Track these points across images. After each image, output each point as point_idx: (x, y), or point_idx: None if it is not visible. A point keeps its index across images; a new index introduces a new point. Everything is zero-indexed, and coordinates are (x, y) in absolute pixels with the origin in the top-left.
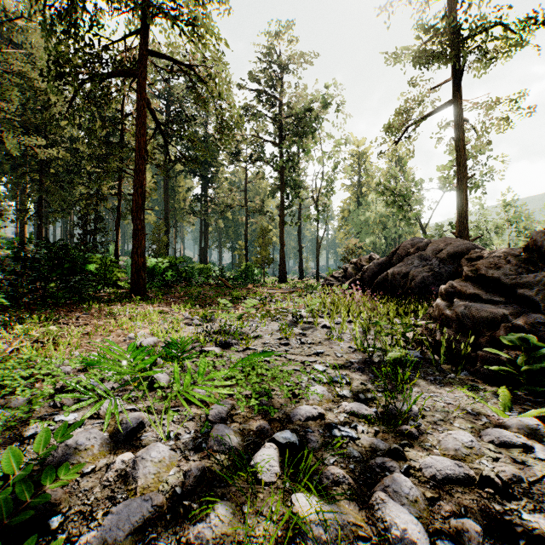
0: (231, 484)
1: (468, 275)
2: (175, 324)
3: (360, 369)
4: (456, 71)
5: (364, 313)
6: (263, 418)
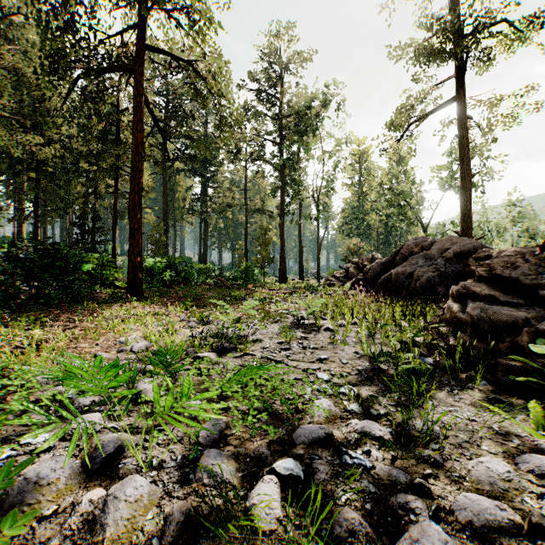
0: (221, 533)
1: (482, 275)
2: (170, 327)
3: (369, 378)
4: (459, 68)
5: (370, 315)
6: (262, 440)
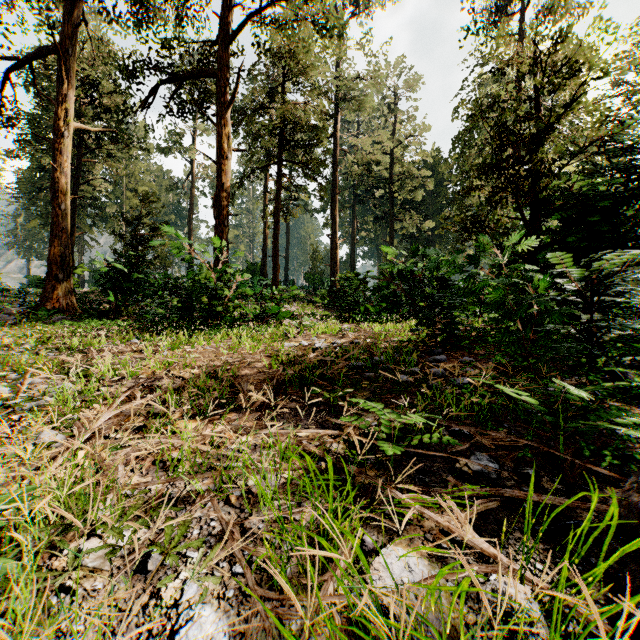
0: None
1: None
2: None
3: None
4: None
5: None
6: None
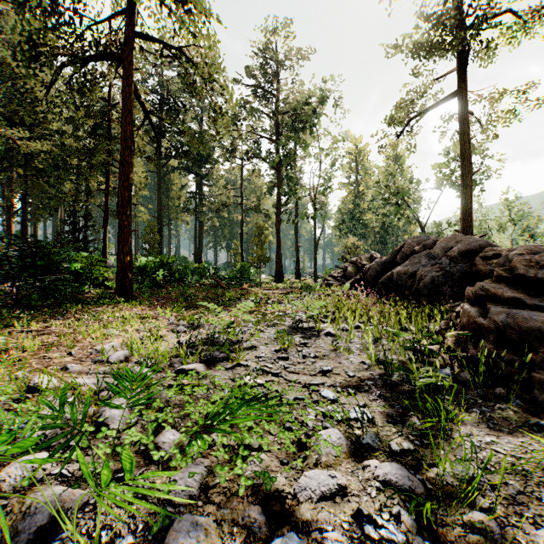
0: None
1: (501, 275)
2: (155, 333)
3: (381, 396)
4: (459, 63)
5: (375, 319)
6: (254, 494)
